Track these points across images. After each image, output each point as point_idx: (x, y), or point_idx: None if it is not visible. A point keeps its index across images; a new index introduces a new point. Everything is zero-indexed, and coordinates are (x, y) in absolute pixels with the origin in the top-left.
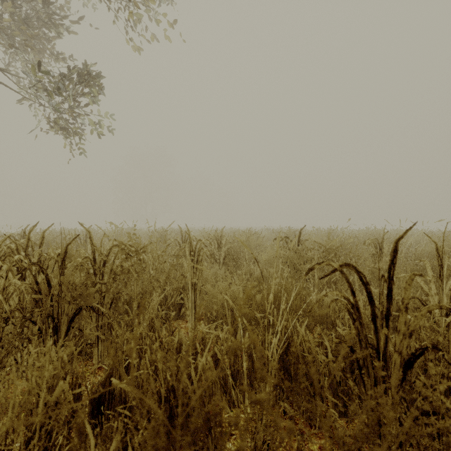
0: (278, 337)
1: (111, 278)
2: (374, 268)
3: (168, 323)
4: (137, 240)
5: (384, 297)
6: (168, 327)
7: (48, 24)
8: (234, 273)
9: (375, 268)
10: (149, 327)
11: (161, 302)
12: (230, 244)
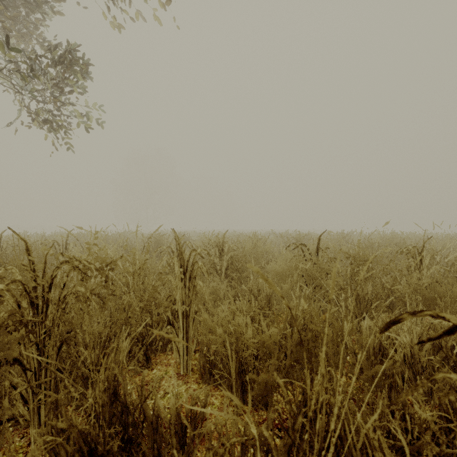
0: (330, 456)
1: (60, 309)
2: (418, 285)
3: (154, 357)
4: (130, 246)
5: (442, 328)
6: (139, 389)
7: (30, 3)
8: (238, 287)
9: (419, 284)
10: (109, 391)
11: (142, 332)
12: (233, 251)
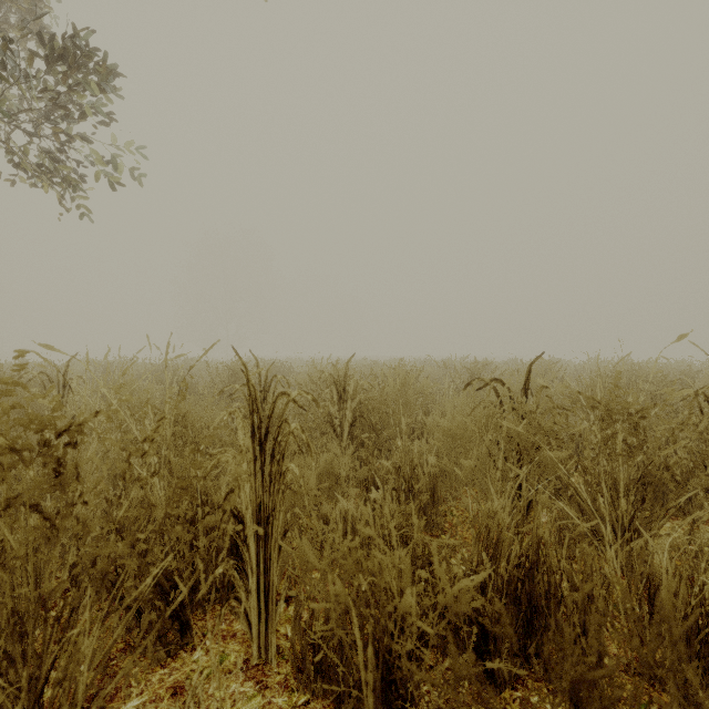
0: None
1: None
2: None
3: (201, 616)
4: (188, 382)
5: None
6: None
7: None
8: (374, 462)
9: None
10: None
11: (171, 571)
12: (364, 393)
